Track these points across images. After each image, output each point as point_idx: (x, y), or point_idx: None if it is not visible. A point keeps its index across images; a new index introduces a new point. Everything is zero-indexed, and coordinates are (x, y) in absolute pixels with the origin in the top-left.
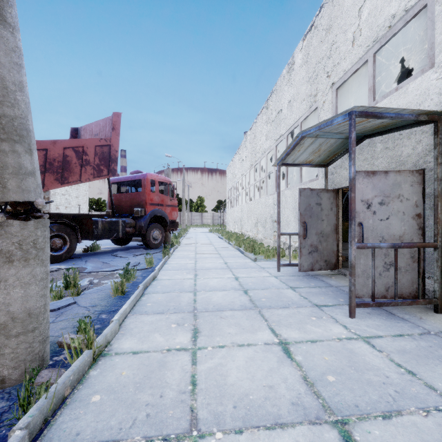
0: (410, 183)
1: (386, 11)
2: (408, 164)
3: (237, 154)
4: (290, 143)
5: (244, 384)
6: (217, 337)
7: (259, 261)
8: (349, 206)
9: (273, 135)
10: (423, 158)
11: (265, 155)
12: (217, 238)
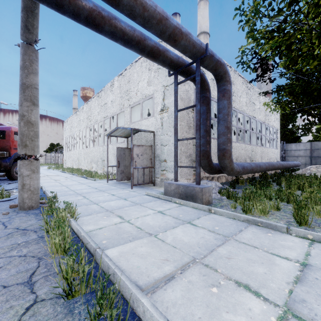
0: (149, 149)
1: (145, 91)
2: (149, 143)
3: (75, 115)
4: (113, 129)
5: (104, 199)
6: (92, 196)
7: (97, 180)
8: (131, 156)
9: (102, 113)
10: (152, 142)
11: (97, 123)
12: (61, 172)
